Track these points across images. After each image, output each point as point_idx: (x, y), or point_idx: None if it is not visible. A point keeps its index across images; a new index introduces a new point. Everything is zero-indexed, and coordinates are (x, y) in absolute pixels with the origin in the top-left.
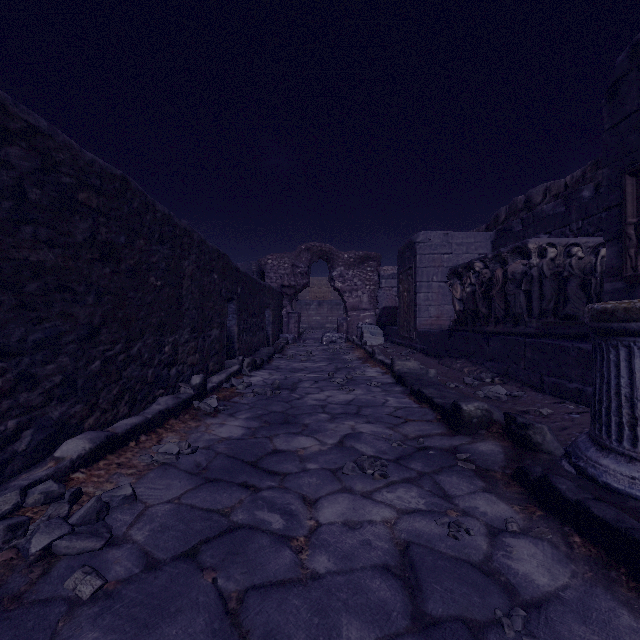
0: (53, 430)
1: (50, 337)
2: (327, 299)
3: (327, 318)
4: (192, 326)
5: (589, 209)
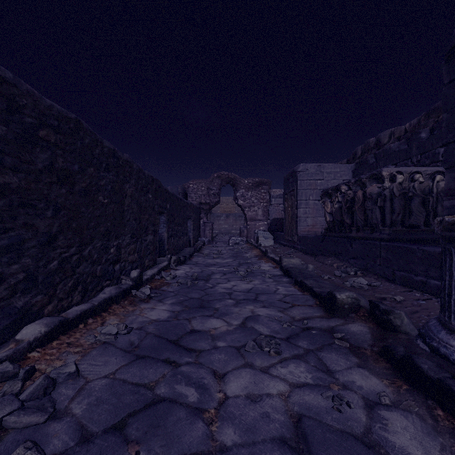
0: (17, 316)
1: (15, 243)
2: (232, 212)
3: (232, 226)
4: (132, 233)
5: (426, 146)
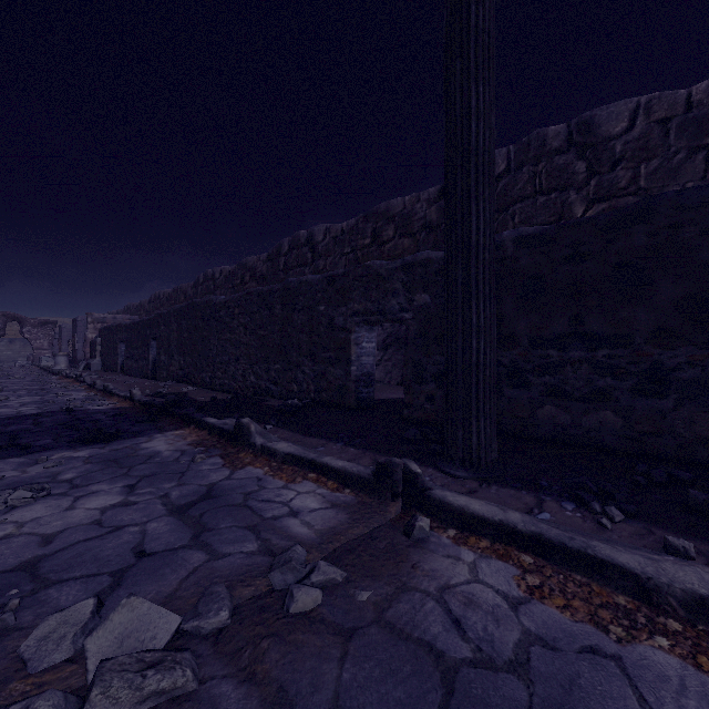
0: None
1: None
2: (20, 336)
3: (20, 353)
4: None
5: None
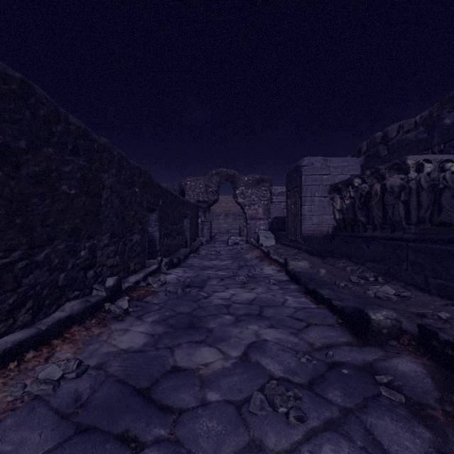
0: None
1: None
2: (232, 212)
3: (232, 225)
4: (112, 232)
5: (451, 134)
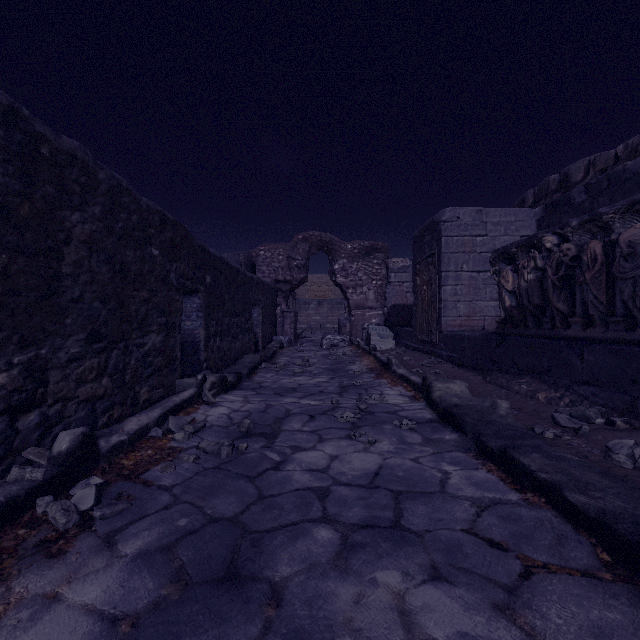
0: None
1: None
2: (327, 298)
3: (327, 318)
4: (91, 330)
5: None
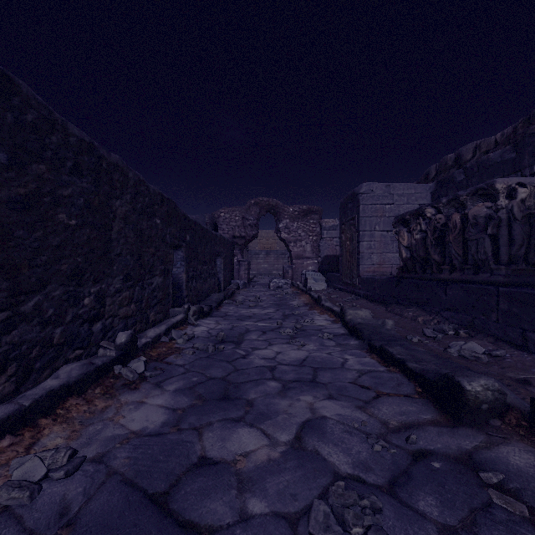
0: None
1: None
2: (274, 249)
3: (274, 266)
4: (125, 274)
5: None
